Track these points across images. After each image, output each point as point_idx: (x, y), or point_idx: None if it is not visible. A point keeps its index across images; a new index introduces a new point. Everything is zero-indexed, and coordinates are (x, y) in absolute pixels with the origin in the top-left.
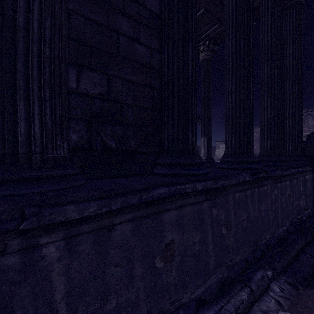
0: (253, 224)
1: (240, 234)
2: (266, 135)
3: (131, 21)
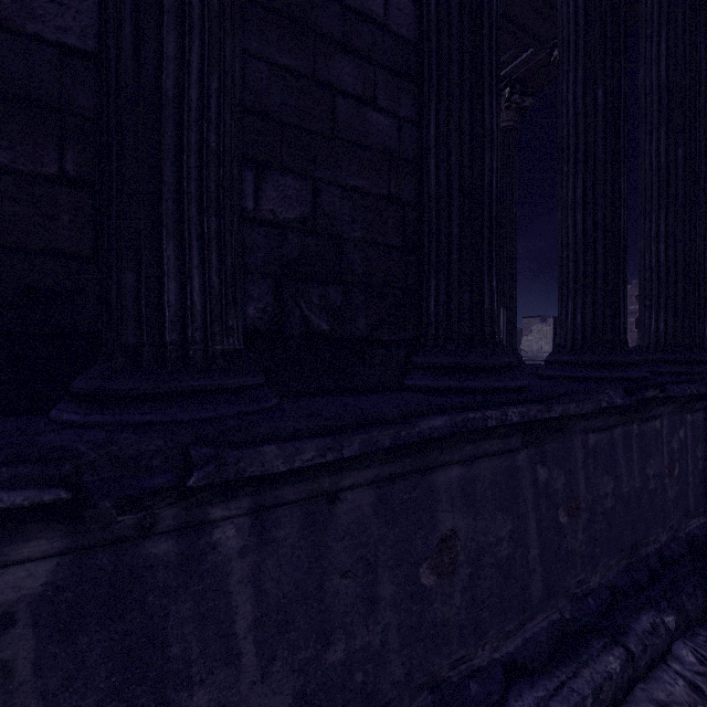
0: (630, 506)
1: (600, 527)
2: (655, 302)
3: (360, 63)
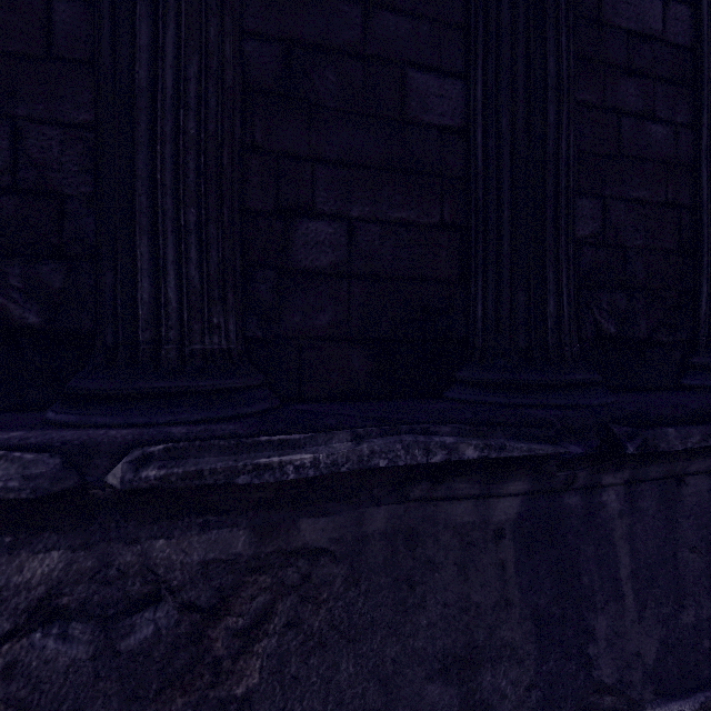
0: None
1: None
2: None
3: (641, 81)
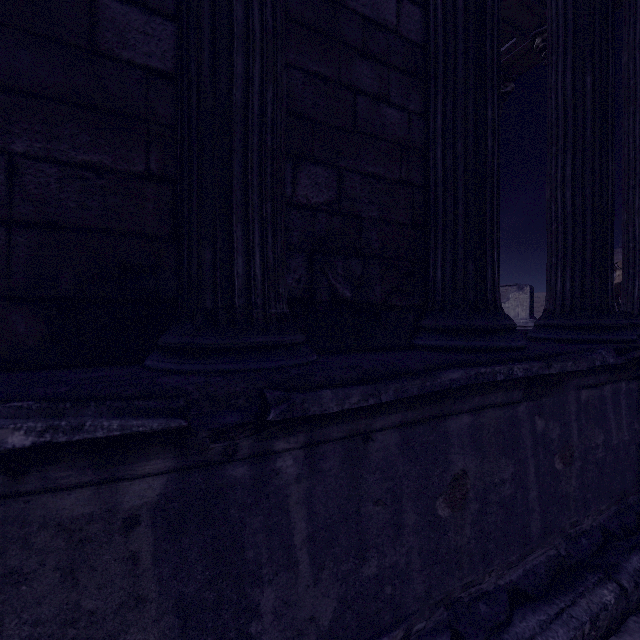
0: (619, 457)
1: (591, 475)
2: (638, 270)
3: (376, 66)
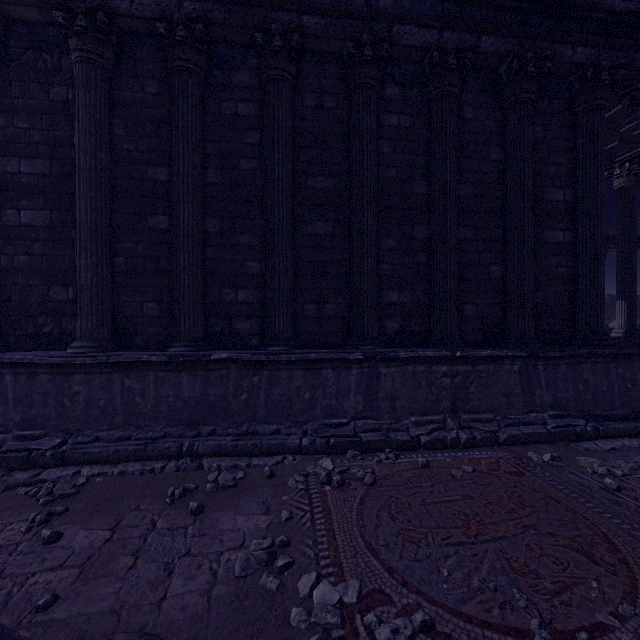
0: None
1: None
2: None
3: (556, 256)
